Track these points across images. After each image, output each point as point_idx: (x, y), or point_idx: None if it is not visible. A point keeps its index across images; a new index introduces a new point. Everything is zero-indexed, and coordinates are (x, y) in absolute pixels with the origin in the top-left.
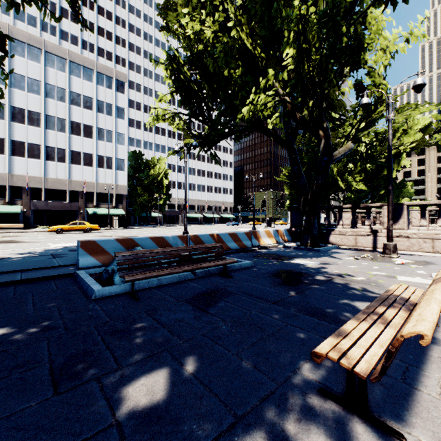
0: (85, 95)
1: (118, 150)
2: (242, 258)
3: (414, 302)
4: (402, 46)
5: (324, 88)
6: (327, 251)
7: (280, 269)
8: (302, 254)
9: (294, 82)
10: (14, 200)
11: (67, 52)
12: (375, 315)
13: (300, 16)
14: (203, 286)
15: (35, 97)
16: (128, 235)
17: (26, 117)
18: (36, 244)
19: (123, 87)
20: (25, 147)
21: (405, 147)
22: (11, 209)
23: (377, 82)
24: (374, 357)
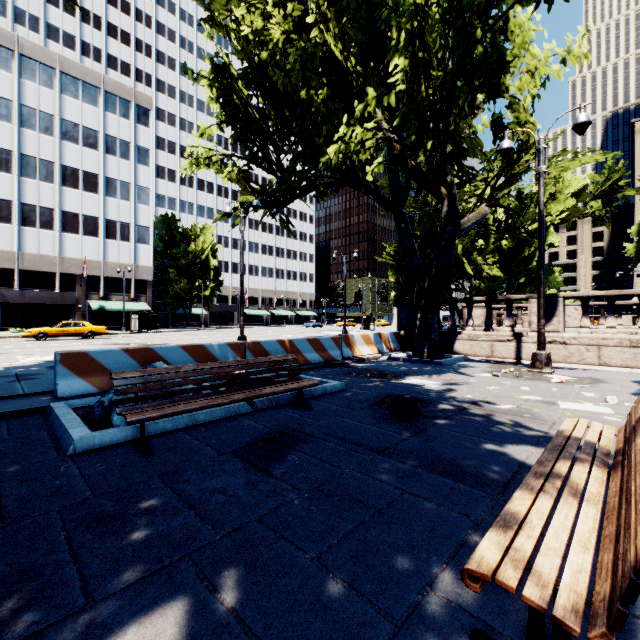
0: (85, 126)
1: (140, 213)
2: (327, 377)
3: (607, 450)
4: (556, 68)
5: (448, 124)
6: (452, 364)
7: (386, 394)
8: (417, 369)
9: (406, 111)
10: None
11: (57, 57)
12: (556, 479)
13: (416, 8)
14: (265, 426)
15: (3, 125)
16: (153, 342)
17: None
18: None
19: (147, 116)
20: None
21: (553, 218)
22: None
23: (522, 119)
24: (581, 577)
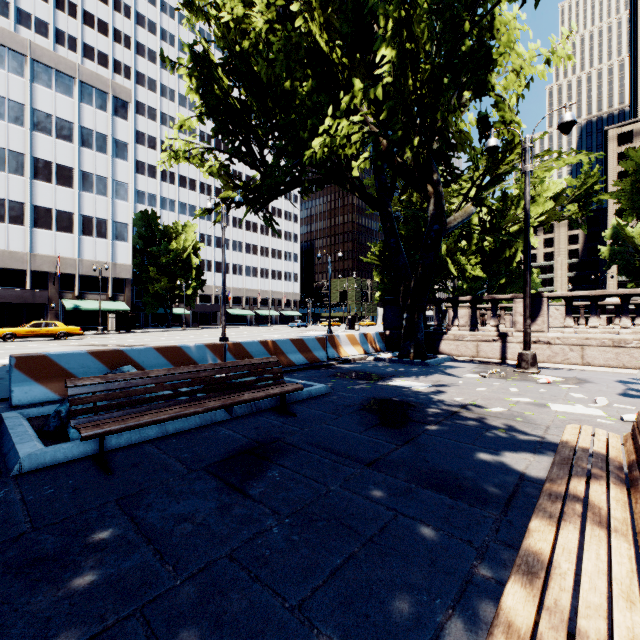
0: (59, 117)
1: (118, 209)
2: (312, 380)
3: (619, 462)
4: (541, 69)
5: (434, 121)
6: (439, 364)
7: (374, 397)
8: (404, 371)
9: (393, 104)
10: None
11: (28, 43)
12: (575, 503)
13: None
14: (243, 436)
15: None
16: (130, 343)
17: None
18: None
19: (126, 109)
20: None
21: (532, 221)
22: None
23: (507, 118)
24: None
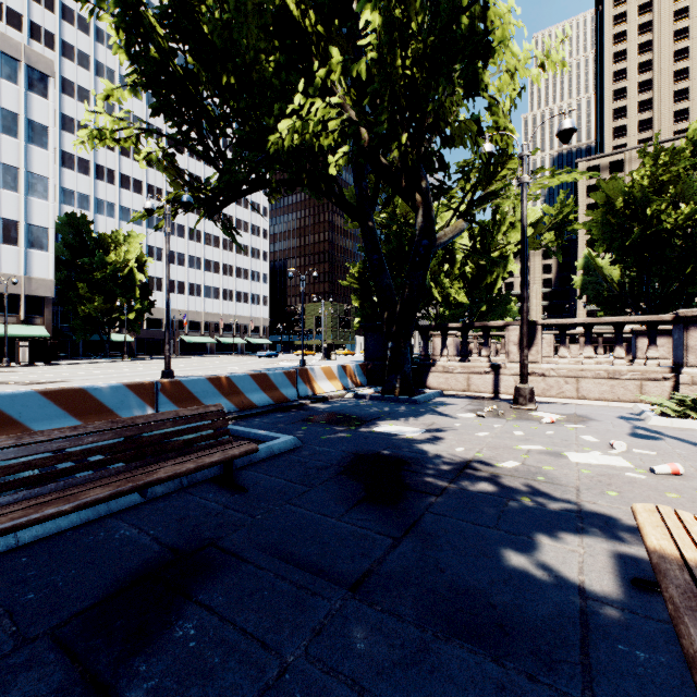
0: None
1: (34, 208)
2: (276, 427)
3: None
4: (535, 73)
5: (424, 118)
6: (428, 401)
7: (356, 452)
8: (390, 411)
9: (378, 86)
10: None
11: None
12: None
13: None
14: (154, 538)
15: None
16: (42, 379)
17: None
18: None
19: (45, 84)
20: None
21: (513, 247)
22: None
23: (501, 124)
24: None
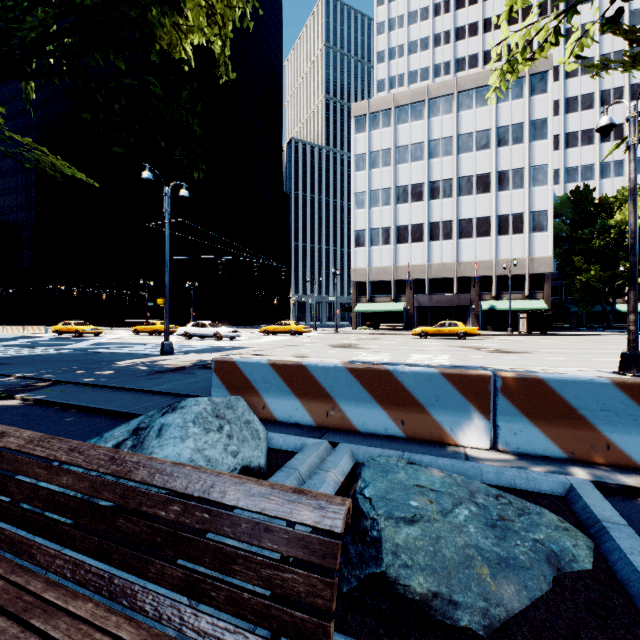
0: (478, 131)
1: (534, 197)
2: None
3: None
4: None
5: None
6: None
7: None
8: None
9: None
10: (399, 296)
11: (454, 82)
12: None
13: None
14: None
15: (418, 165)
16: (513, 348)
17: (409, 194)
18: (354, 352)
19: (544, 80)
20: (409, 231)
21: None
22: (394, 306)
23: None
24: None
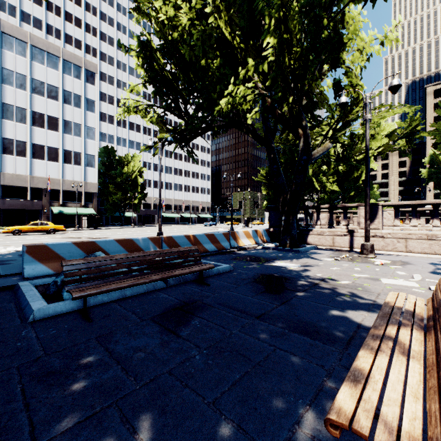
0: (49, 84)
1: (88, 145)
2: (220, 261)
3: (421, 316)
4: (377, 48)
5: (303, 85)
6: (306, 251)
7: (261, 273)
8: (282, 255)
9: (275, 75)
10: None
11: (29, 35)
12: (388, 340)
13: (282, 3)
14: (175, 298)
15: None
16: (97, 236)
17: None
18: None
19: (94, 78)
20: None
21: (373, 151)
22: None
23: (354, 82)
24: (416, 424)
